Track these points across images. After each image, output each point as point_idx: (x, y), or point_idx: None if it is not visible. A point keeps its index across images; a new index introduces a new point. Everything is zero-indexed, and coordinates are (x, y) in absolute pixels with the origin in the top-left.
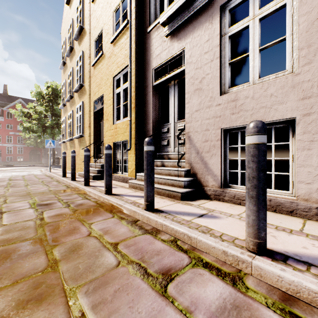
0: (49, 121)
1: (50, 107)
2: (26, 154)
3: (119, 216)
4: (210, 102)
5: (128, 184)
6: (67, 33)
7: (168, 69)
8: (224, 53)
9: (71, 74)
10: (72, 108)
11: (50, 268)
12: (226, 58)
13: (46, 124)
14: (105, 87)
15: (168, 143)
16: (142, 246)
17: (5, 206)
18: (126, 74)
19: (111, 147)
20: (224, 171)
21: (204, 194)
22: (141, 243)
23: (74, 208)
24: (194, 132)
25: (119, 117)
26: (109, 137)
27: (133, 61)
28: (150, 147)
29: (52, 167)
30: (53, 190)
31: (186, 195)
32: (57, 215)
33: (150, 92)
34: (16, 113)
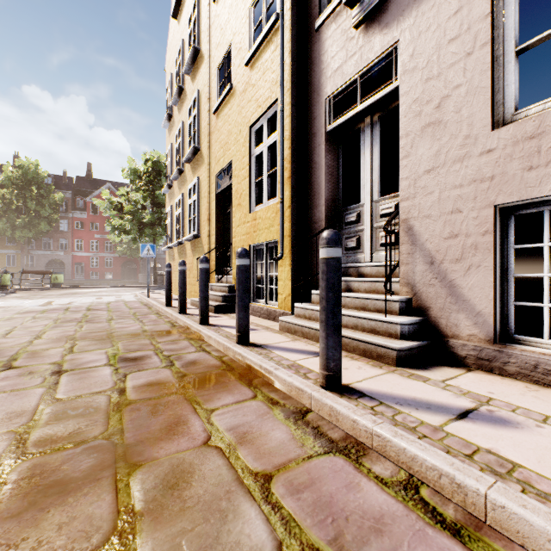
0: (148, 216)
1: (150, 193)
2: (117, 268)
3: (267, 396)
4: (464, 147)
5: (279, 323)
6: (174, 65)
7: (359, 93)
8: (503, 30)
9: (180, 134)
10: (181, 190)
11: (117, 540)
12: (509, 41)
13: (144, 220)
14: (236, 147)
15: (357, 245)
16: (330, 493)
17: (69, 359)
18: (273, 119)
19: (248, 254)
20: (501, 305)
21: (450, 354)
22: (326, 482)
23: (180, 371)
24: (420, 218)
25: (259, 199)
26: (243, 237)
27: (287, 90)
28: (333, 250)
29: (152, 288)
30: (150, 330)
31: (407, 354)
32: (150, 384)
33: (320, 145)
34: (101, 204)
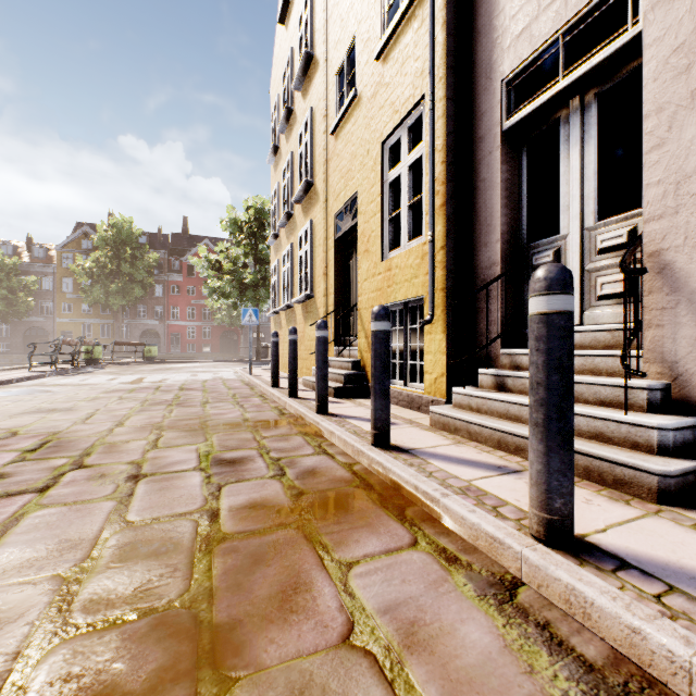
0: (250, 275)
1: (253, 247)
2: (216, 339)
3: (434, 543)
4: None
5: (430, 416)
6: (281, 84)
7: (560, 61)
8: None
9: (288, 168)
10: (290, 240)
11: None
12: None
13: (245, 280)
14: (362, 174)
15: None
16: None
17: (151, 457)
18: (415, 128)
19: (389, 314)
20: None
21: None
22: None
23: (294, 486)
24: (690, 247)
25: (395, 242)
26: (371, 295)
27: (439, 80)
28: (560, 298)
29: (255, 364)
30: (252, 418)
31: (678, 483)
32: (253, 506)
33: (492, 152)
34: (198, 263)
